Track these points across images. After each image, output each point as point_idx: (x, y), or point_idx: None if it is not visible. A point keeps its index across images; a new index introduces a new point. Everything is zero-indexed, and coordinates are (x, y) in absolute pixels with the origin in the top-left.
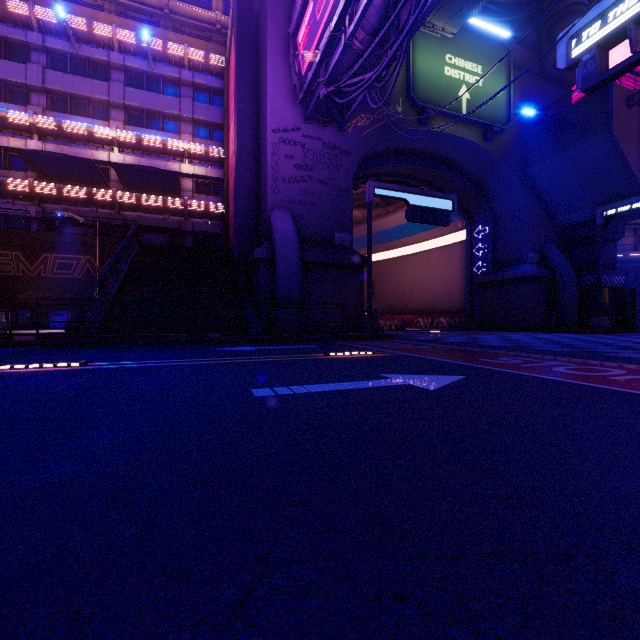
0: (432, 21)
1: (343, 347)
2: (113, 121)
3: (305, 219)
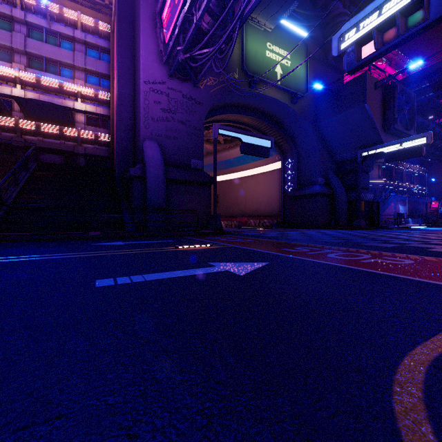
0: (257, 18)
1: (192, 241)
2: (16, 63)
3: (169, 148)
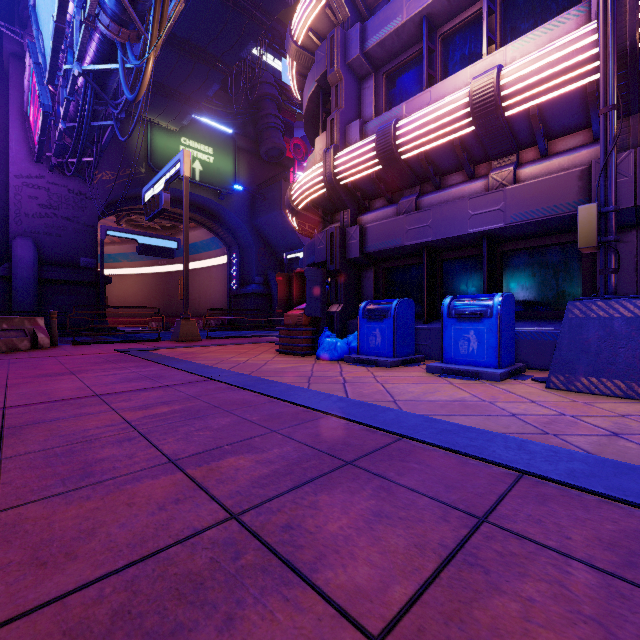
0: (157, 120)
1: None
2: None
3: (50, 246)
